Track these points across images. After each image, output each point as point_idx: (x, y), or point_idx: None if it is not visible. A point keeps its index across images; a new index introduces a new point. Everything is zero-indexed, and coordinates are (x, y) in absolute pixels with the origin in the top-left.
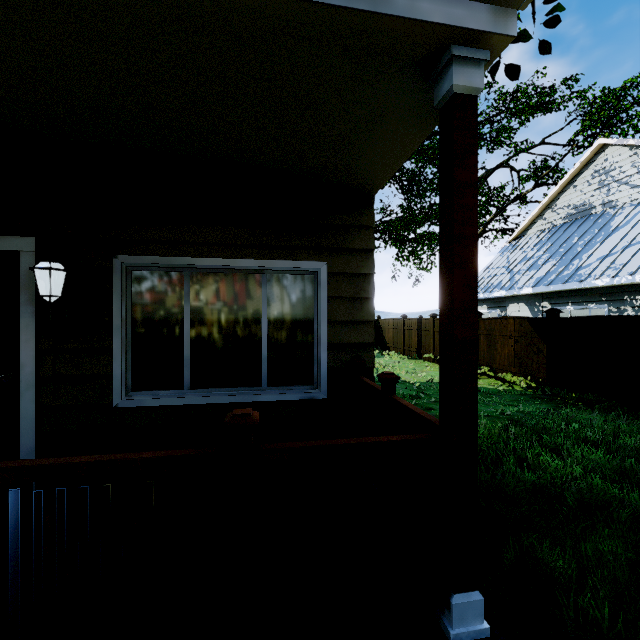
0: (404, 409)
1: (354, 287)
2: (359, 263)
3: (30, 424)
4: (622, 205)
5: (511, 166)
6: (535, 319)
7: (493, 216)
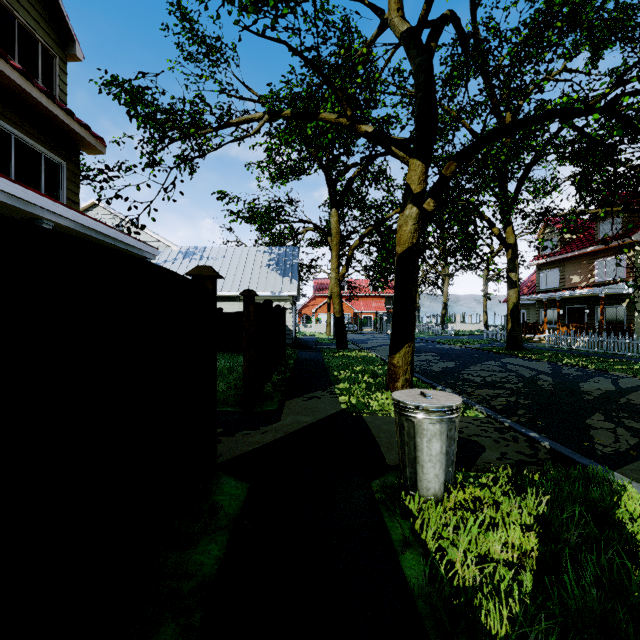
0: None
1: None
2: None
3: None
4: None
5: None
6: None
7: None
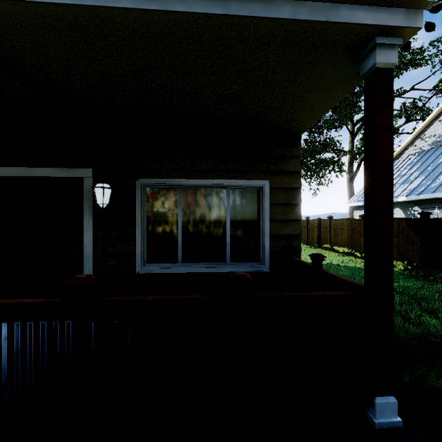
0: (332, 277)
1: (287, 197)
2: (290, 181)
3: None
4: None
5: None
6: (410, 219)
7: None
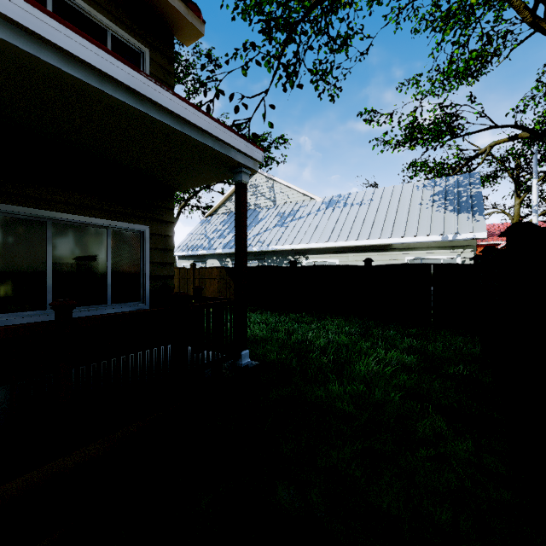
0: (213, 298)
1: (164, 243)
2: (167, 229)
3: None
4: (263, 207)
5: None
6: (228, 268)
7: (192, 195)
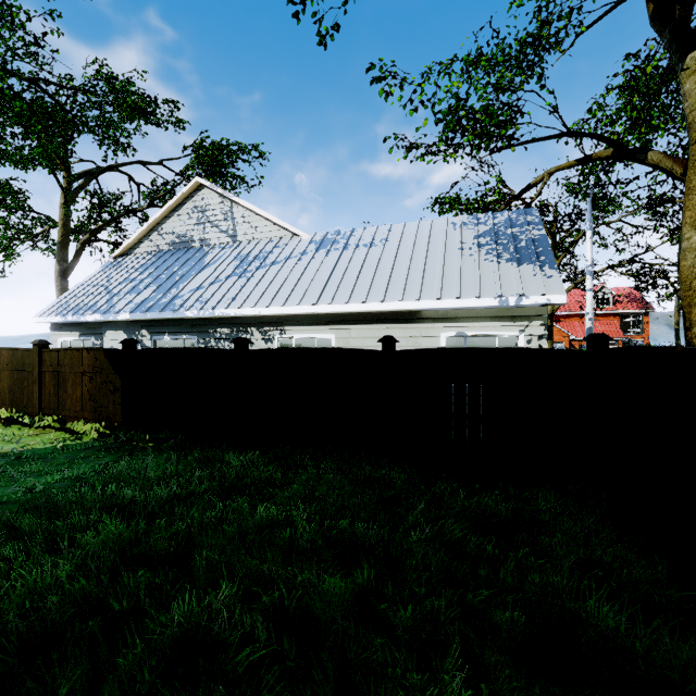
0: None
1: None
2: None
3: None
4: (214, 245)
5: (130, 175)
6: (112, 351)
7: (103, 224)
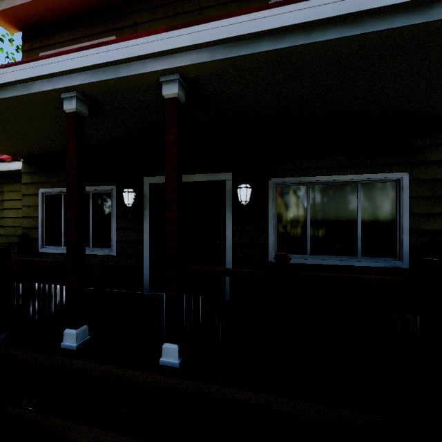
0: None
1: (431, 189)
2: (436, 171)
3: (230, 266)
4: None
5: None
6: None
7: None
